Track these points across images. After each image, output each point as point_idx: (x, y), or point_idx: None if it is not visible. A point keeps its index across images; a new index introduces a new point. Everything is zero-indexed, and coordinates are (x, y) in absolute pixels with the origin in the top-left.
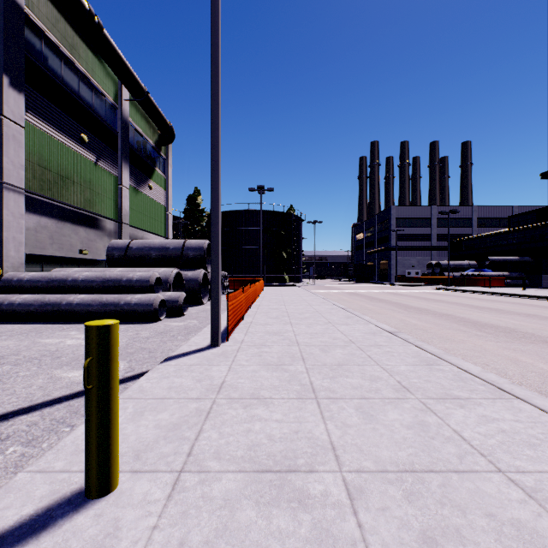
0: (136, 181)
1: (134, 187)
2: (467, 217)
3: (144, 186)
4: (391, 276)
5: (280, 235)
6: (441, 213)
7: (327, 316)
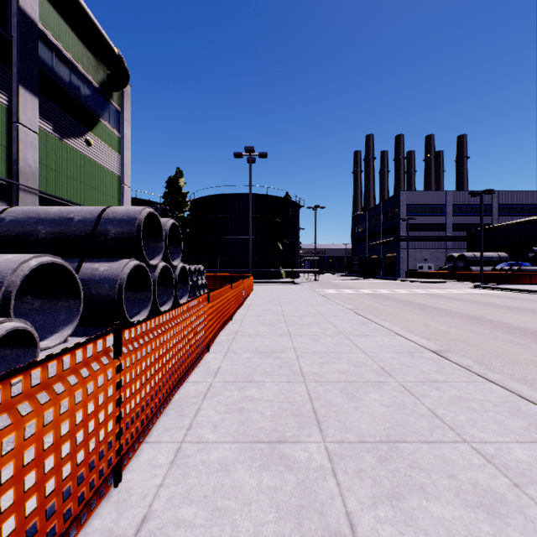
0: (58, 126)
1: (54, 135)
2: (487, 204)
3: (76, 138)
4: (401, 270)
5: (275, 222)
6: (472, 194)
7: (457, 419)
